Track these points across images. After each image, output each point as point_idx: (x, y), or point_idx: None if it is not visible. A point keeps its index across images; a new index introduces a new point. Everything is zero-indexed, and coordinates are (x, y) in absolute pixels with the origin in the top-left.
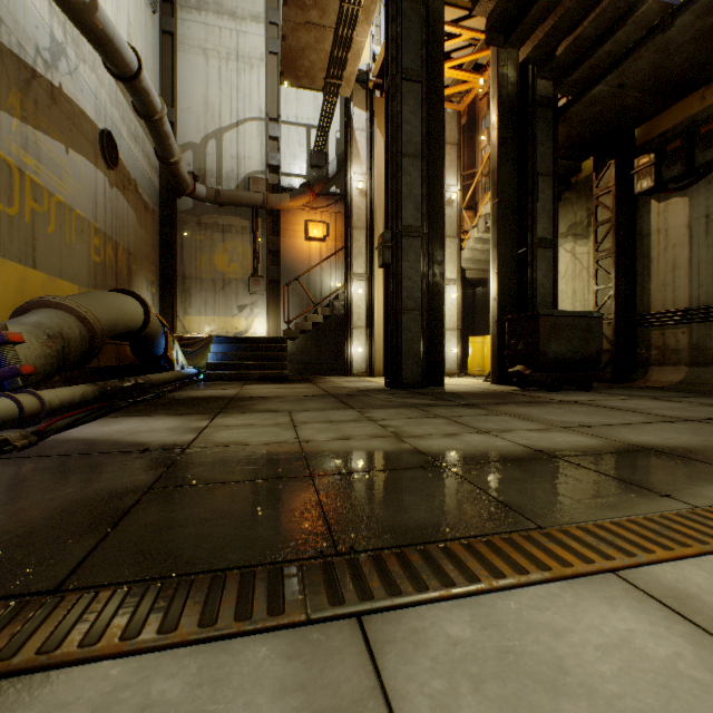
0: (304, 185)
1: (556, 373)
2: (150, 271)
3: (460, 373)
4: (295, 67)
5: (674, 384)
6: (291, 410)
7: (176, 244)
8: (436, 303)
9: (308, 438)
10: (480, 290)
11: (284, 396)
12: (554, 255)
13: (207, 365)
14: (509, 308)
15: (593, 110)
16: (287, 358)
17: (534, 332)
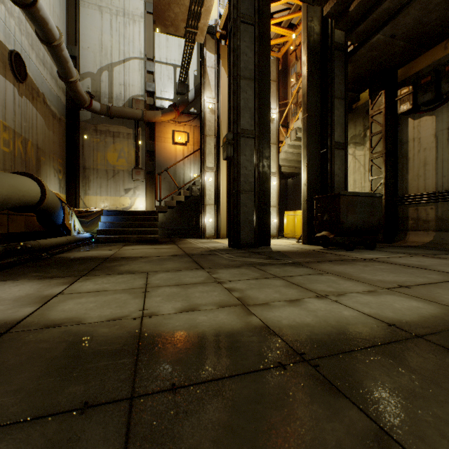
0: (172, 106)
1: (351, 237)
2: (58, 162)
3: (278, 236)
4: (164, 17)
5: (426, 244)
6: (149, 271)
7: (78, 144)
8: (264, 186)
9: (153, 310)
10: (290, 180)
11: (150, 256)
12: (345, 154)
13: (98, 231)
14: (315, 190)
15: (371, 54)
16: (160, 225)
17: (336, 207)
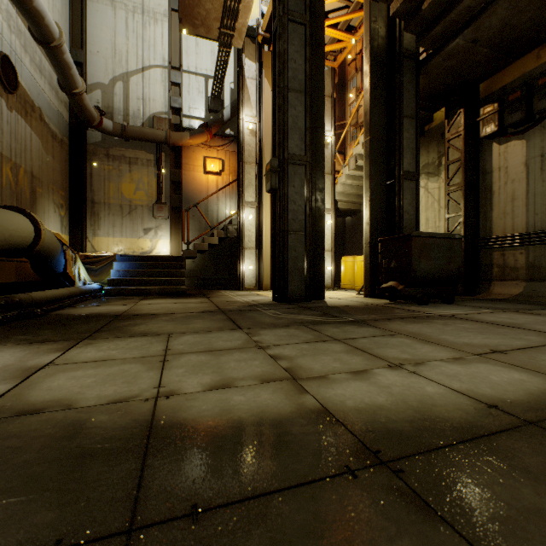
0: (203, 126)
1: (425, 288)
2: (59, 195)
3: (334, 287)
4: (192, 15)
5: (514, 297)
6: (172, 332)
7: (85, 172)
8: (318, 226)
9: (172, 386)
10: (349, 219)
11: (174, 312)
12: (417, 186)
13: (109, 281)
14: (379, 231)
15: (449, 64)
16: (188, 274)
17: (406, 251)
